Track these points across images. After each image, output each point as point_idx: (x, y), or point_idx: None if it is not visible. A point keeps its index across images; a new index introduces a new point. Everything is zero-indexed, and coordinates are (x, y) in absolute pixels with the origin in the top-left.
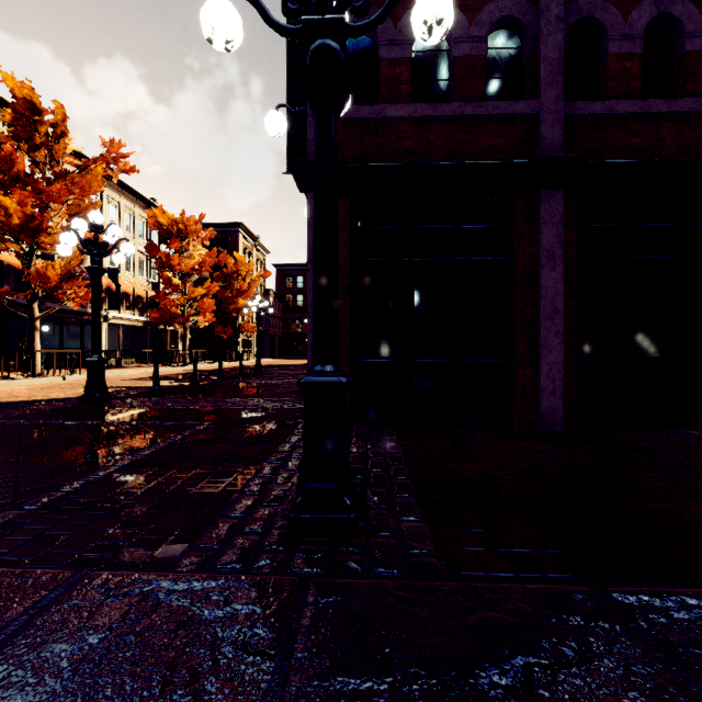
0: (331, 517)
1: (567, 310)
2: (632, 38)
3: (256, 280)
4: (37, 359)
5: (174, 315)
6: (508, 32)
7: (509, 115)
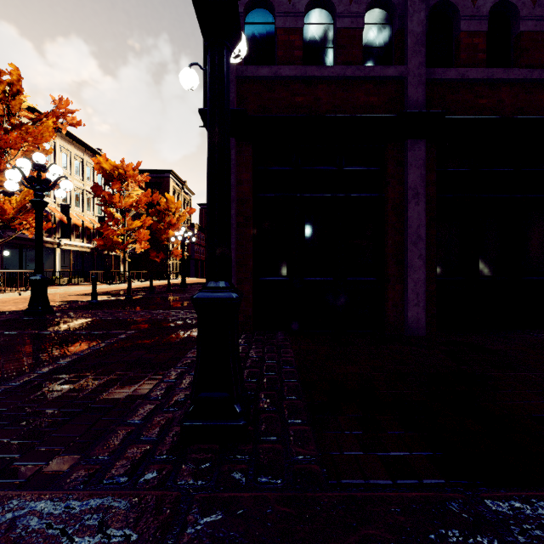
0: (221, 424)
1: (428, 238)
2: (479, 19)
3: (183, 215)
4: None
5: (116, 242)
6: (381, 10)
7: (382, 78)
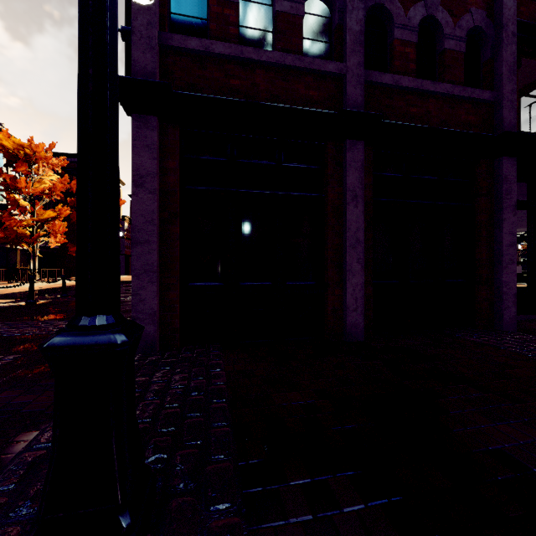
0: None
1: (366, 241)
2: (410, 29)
3: None
4: None
5: (21, 235)
6: (321, 2)
7: (322, 72)
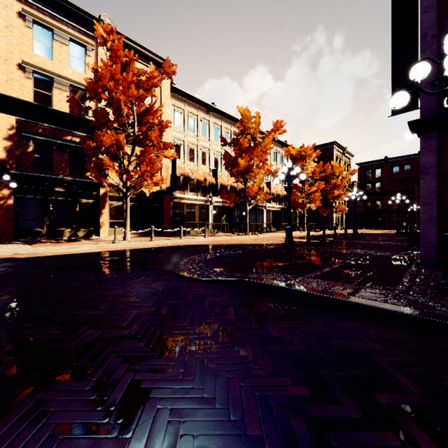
0: None
1: None
2: None
3: (345, 177)
4: (248, 227)
5: (299, 204)
6: None
7: None
